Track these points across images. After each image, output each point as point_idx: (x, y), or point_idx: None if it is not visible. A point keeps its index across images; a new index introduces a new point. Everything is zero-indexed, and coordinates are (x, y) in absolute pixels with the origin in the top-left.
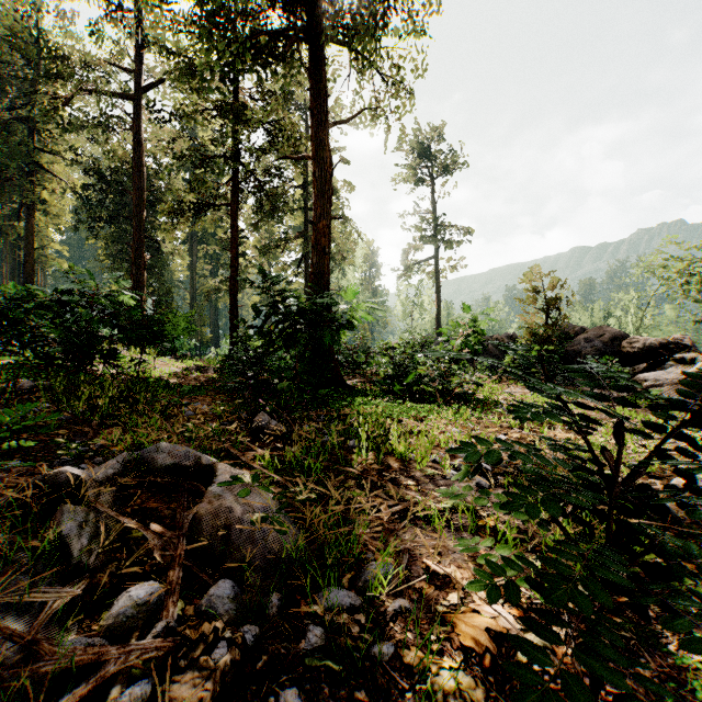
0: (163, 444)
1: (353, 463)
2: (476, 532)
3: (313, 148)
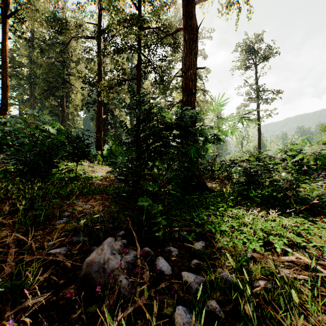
0: None
1: None
2: None
3: (183, 21)
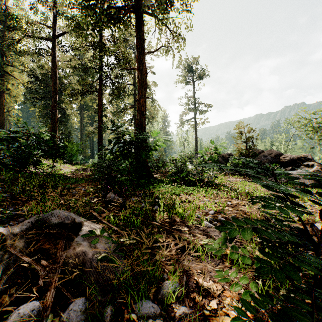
0: (56, 211)
1: (156, 219)
2: (221, 258)
3: (137, 64)
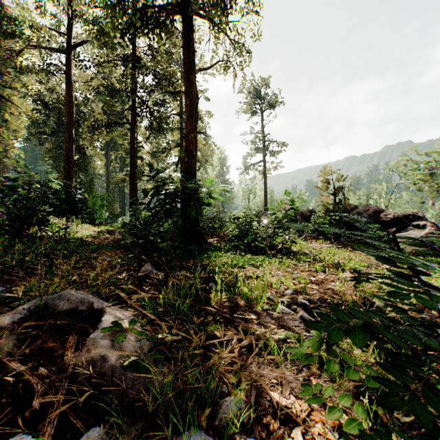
0: (65, 292)
1: (211, 302)
2: None
3: (185, 85)
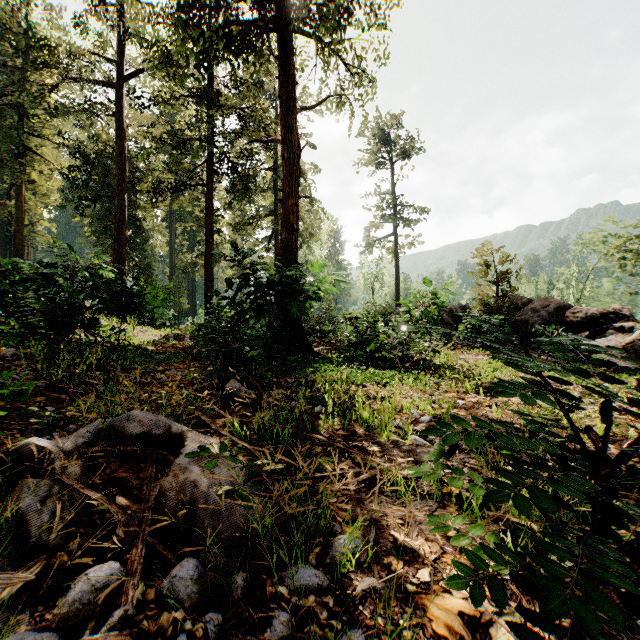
0: (135, 413)
1: (320, 429)
2: (441, 500)
3: (282, 132)
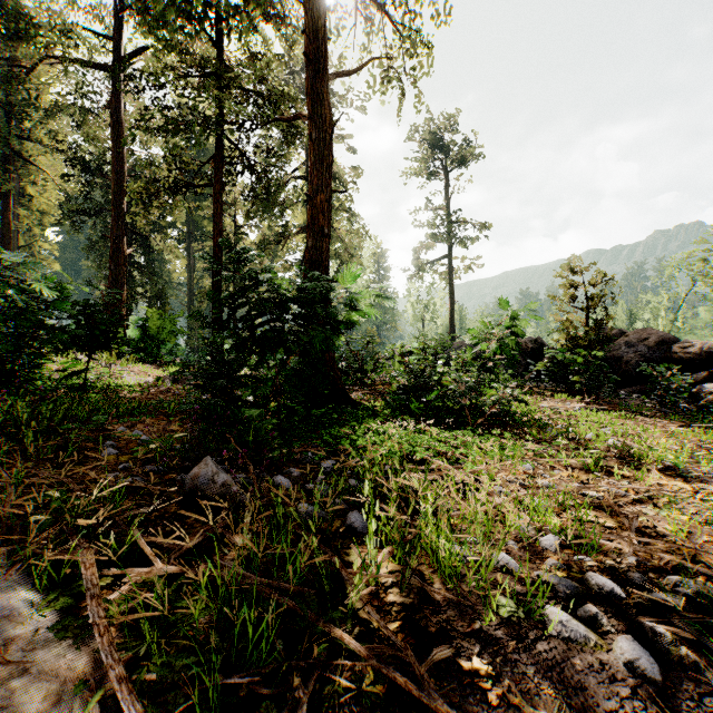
0: None
1: (349, 604)
2: None
3: (308, 104)
